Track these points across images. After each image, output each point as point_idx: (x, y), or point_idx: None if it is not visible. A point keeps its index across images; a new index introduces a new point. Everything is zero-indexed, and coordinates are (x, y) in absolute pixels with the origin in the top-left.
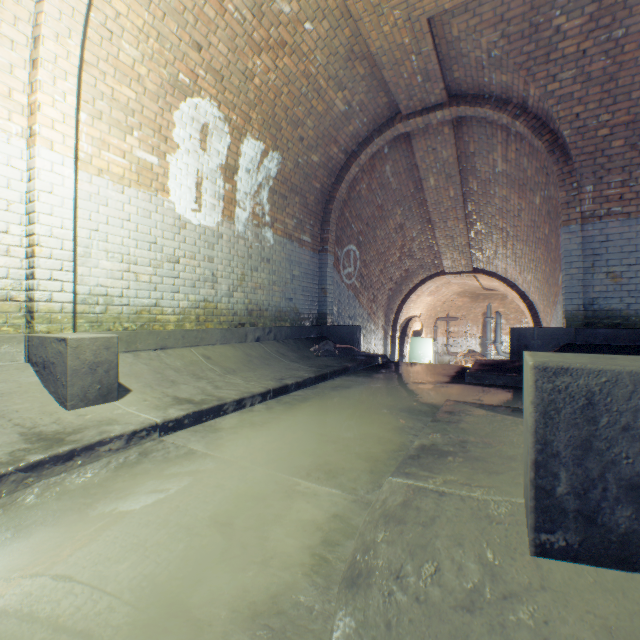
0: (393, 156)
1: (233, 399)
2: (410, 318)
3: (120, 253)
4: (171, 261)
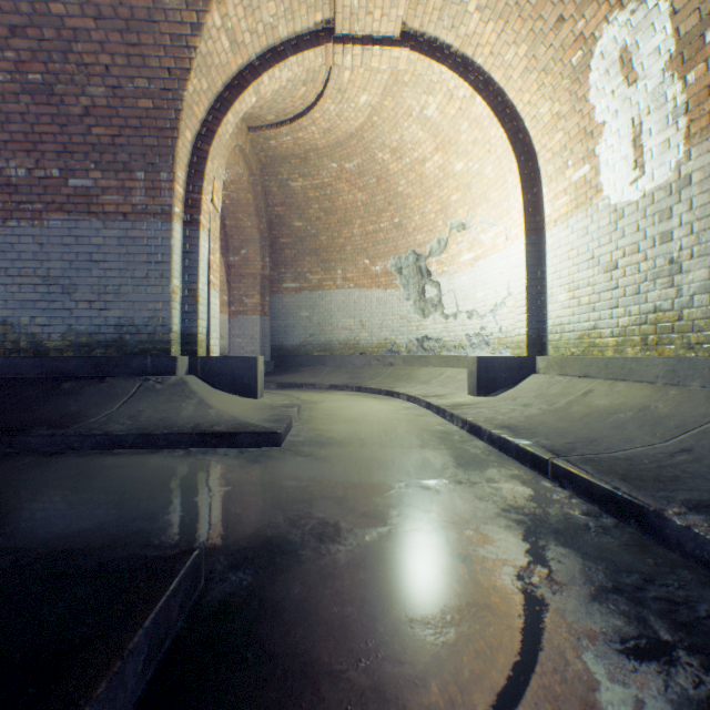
0: None
1: (450, 411)
2: None
3: (567, 284)
4: (608, 270)
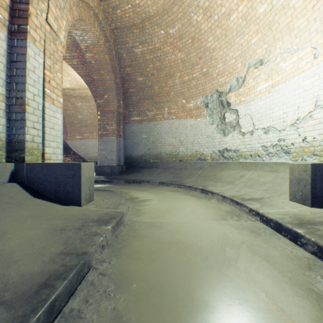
0: None
1: (314, 240)
2: None
3: None
4: None
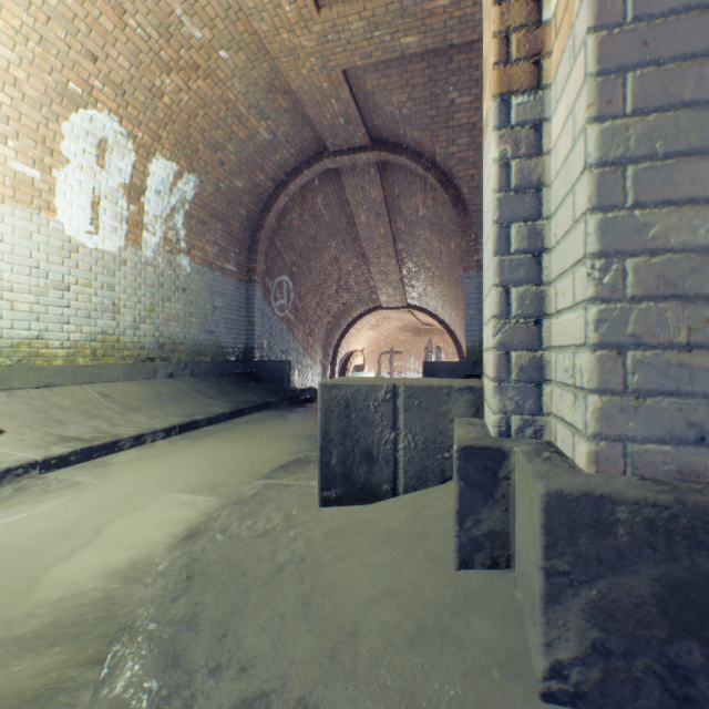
0: (324, 189)
1: (131, 435)
2: (352, 352)
3: None
4: (59, 288)
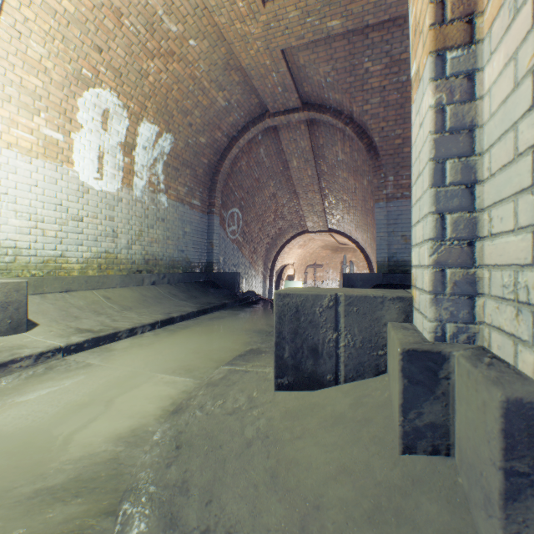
0: (266, 142)
1: (126, 328)
2: (285, 266)
3: (28, 213)
4: (75, 220)
